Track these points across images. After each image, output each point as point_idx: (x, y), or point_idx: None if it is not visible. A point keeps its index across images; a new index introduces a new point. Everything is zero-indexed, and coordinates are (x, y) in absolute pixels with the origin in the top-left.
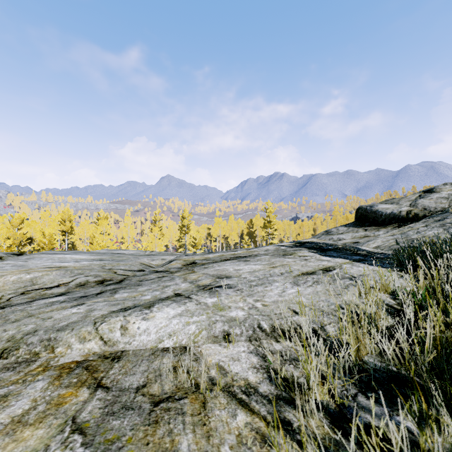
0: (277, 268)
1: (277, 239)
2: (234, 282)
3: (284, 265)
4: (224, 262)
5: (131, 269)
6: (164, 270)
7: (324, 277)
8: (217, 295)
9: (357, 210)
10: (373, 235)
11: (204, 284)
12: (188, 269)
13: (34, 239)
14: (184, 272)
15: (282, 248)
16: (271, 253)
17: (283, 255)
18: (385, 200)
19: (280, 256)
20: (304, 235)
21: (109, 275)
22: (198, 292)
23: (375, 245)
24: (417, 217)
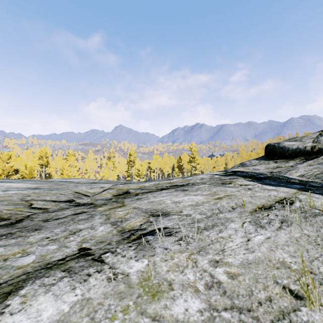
0: (224, 200)
1: (199, 170)
2: (175, 224)
3: (230, 196)
4: (160, 192)
5: (58, 199)
6: (88, 203)
7: (289, 213)
8: (149, 252)
9: (266, 147)
10: (284, 166)
11: (131, 228)
12: (117, 201)
13: (20, 171)
14: (111, 206)
15: (216, 177)
16: (208, 181)
17: (222, 183)
18: (289, 139)
19: (220, 185)
20: (219, 168)
21: (15, 209)
22: (118, 245)
23: (299, 174)
24: (321, 151)
